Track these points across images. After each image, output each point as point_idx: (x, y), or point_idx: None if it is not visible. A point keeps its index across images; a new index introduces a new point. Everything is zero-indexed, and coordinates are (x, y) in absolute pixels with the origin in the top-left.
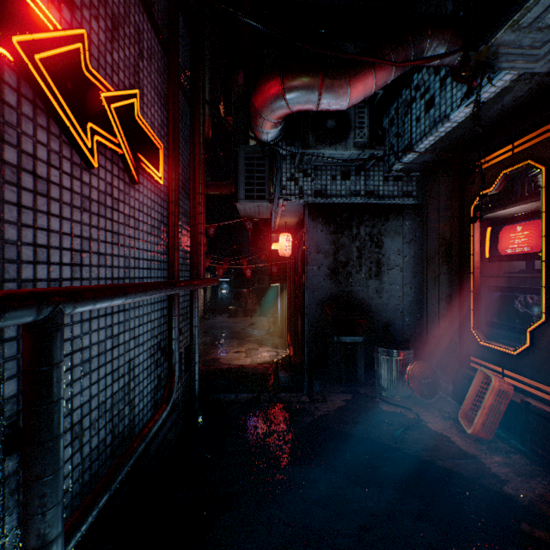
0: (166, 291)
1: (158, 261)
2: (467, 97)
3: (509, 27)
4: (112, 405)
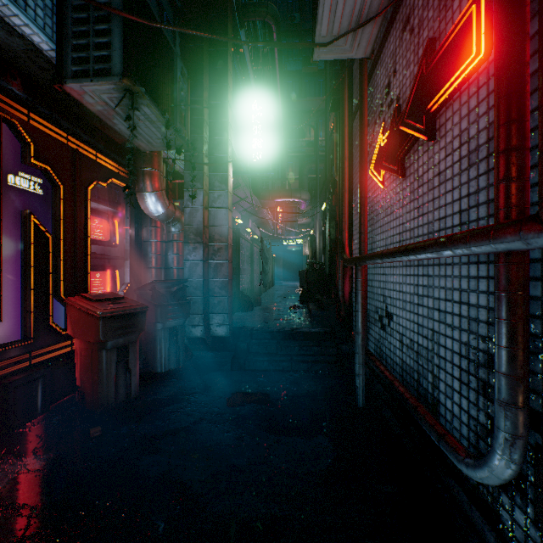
0: (387, 257)
1: (490, 201)
2: (135, 109)
3: (148, 104)
4: (418, 351)
